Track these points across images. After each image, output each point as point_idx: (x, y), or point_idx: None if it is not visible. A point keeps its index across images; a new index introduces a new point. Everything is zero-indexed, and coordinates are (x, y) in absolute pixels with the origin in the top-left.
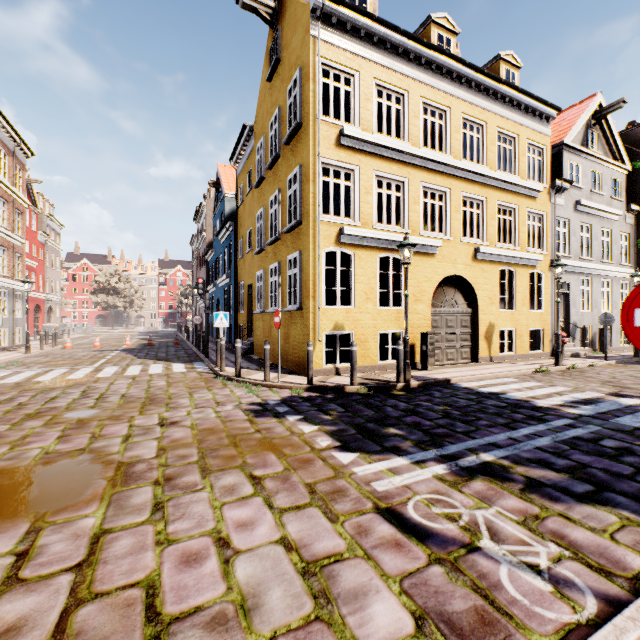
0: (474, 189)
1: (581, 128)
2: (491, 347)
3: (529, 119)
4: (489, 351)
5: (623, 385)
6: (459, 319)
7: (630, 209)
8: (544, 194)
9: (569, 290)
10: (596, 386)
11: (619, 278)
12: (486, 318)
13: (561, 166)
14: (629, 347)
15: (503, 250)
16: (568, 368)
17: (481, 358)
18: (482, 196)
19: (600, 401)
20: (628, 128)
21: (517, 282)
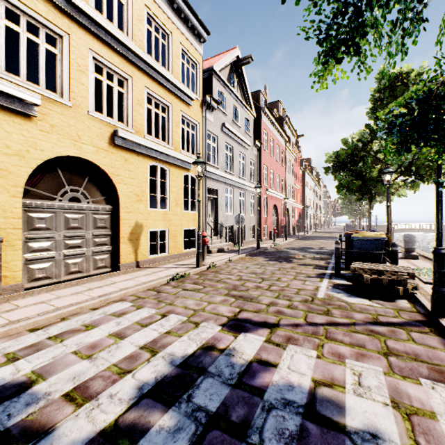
0: (113, 57)
1: (227, 69)
2: (139, 250)
3: (183, 25)
4: (136, 255)
5: (246, 293)
6: (92, 218)
7: (255, 144)
8: (197, 105)
9: (218, 196)
10: (219, 302)
11: (250, 191)
12: (132, 217)
13: (212, 89)
14: (255, 240)
15: (152, 142)
16: (208, 268)
17: (124, 265)
18: (126, 73)
19: (206, 363)
20: (254, 91)
21: (171, 181)
